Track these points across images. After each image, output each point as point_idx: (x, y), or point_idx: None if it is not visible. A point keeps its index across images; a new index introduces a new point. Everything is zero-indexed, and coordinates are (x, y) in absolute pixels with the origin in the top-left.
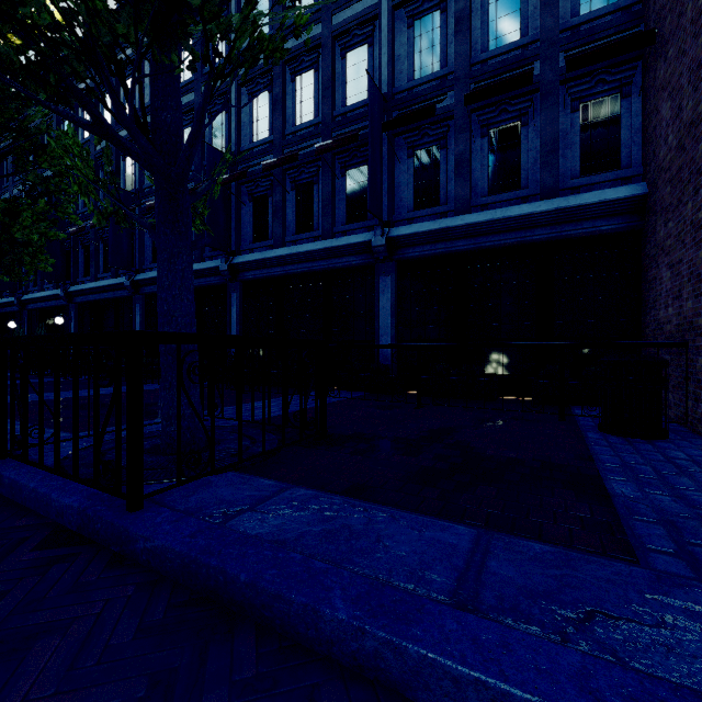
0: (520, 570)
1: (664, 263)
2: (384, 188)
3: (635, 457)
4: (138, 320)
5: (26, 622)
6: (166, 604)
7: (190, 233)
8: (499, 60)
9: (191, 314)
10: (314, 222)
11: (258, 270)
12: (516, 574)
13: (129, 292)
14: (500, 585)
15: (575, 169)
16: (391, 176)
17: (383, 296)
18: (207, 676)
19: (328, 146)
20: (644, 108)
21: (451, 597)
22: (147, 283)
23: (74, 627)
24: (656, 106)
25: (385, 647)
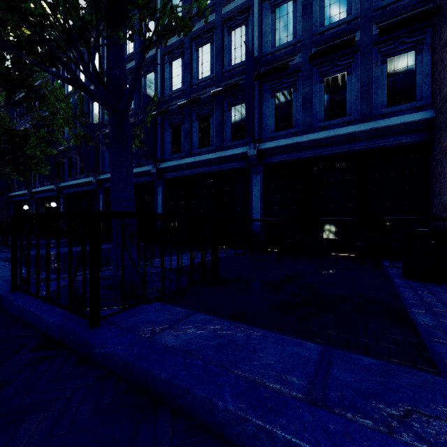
0: (354, 377)
1: (446, 164)
2: (255, 117)
3: (430, 296)
4: (101, 204)
5: (23, 401)
6: (112, 392)
7: (131, 147)
8: (332, 32)
9: (131, 199)
10: (210, 140)
11: (175, 172)
12: (351, 379)
13: (95, 186)
14: (341, 387)
15: (384, 102)
16: (260, 110)
17: (255, 188)
18: (138, 445)
19: (219, 91)
20: (432, 59)
21: (306, 395)
22: (106, 181)
23: (52, 406)
24: (441, 58)
25: (261, 431)
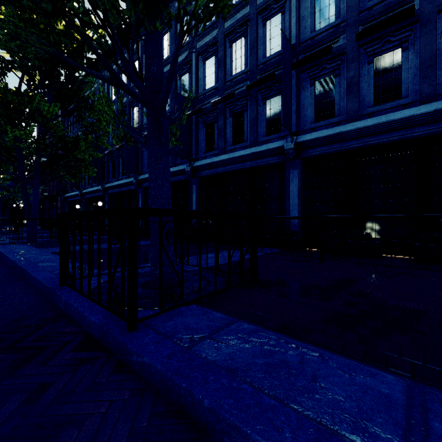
0: None
1: None
2: (293, 109)
3: None
4: (140, 203)
5: (59, 411)
6: (149, 412)
7: (168, 143)
8: (383, 4)
9: (168, 196)
10: (244, 136)
11: (208, 170)
12: None
13: (135, 186)
14: None
15: None
16: (297, 100)
17: (292, 183)
18: None
19: (254, 85)
20: None
21: None
22: (145, 181)
23: (87, 423)
24: None
25: None
